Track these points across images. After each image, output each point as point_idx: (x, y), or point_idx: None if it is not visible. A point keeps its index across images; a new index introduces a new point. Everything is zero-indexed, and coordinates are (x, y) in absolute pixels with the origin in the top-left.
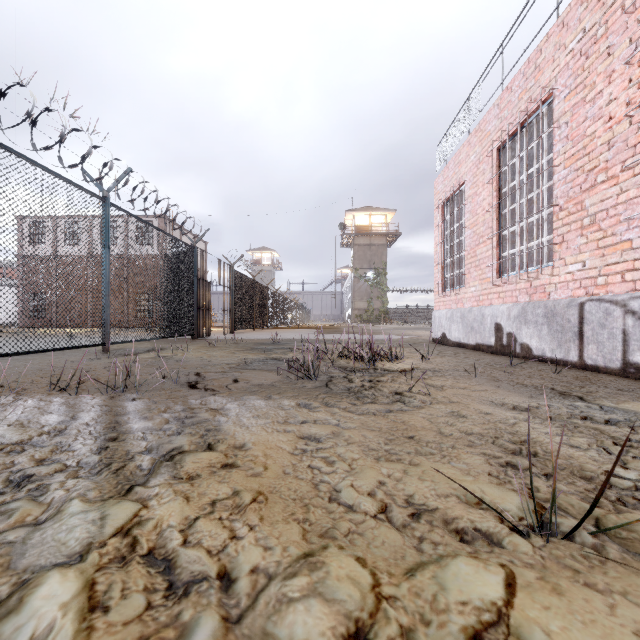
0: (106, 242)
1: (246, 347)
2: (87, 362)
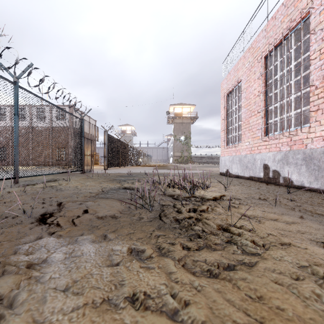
0: (16, 111)
1: (110, 178)
2: None
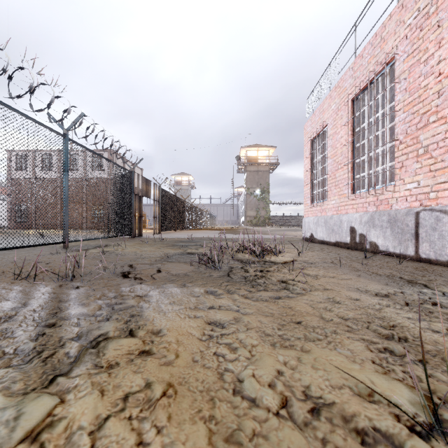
0: (66, 167)
1: (169, 244)
2: (49, 256)
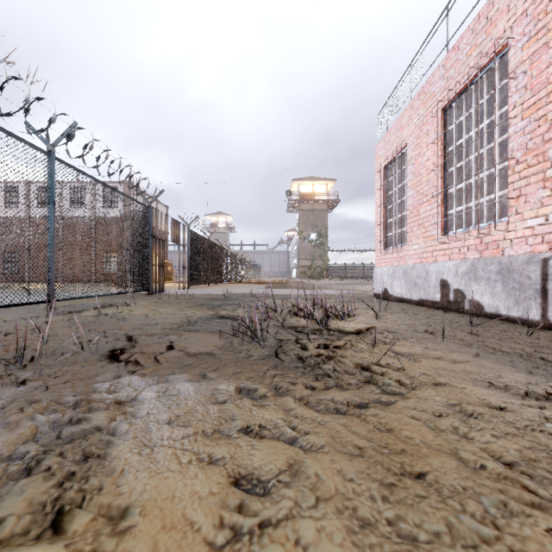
0: (51, 197)
1: (196, 303)
2: (19, 322)
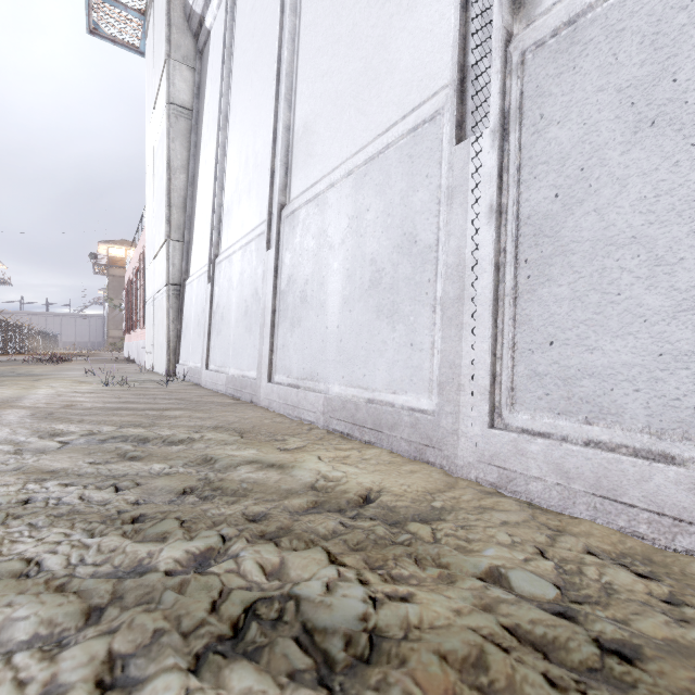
0: None
1: None
2: None
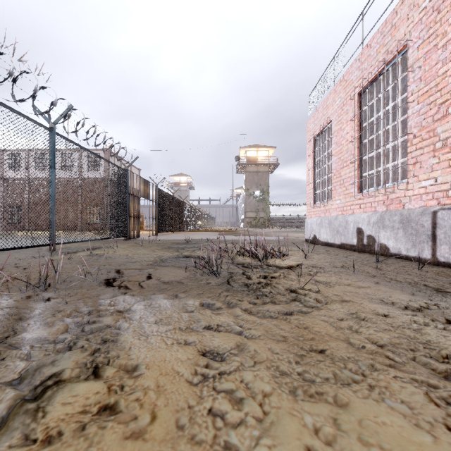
0: (52, 163)
1: (165, 246)
2: (31, 260)
